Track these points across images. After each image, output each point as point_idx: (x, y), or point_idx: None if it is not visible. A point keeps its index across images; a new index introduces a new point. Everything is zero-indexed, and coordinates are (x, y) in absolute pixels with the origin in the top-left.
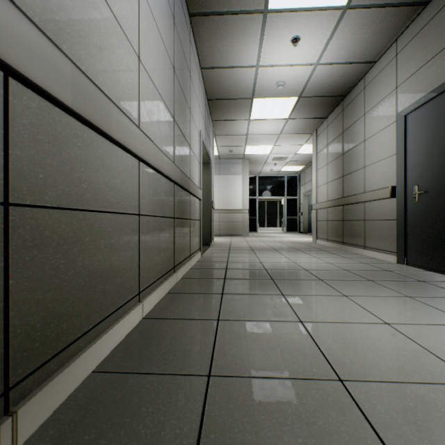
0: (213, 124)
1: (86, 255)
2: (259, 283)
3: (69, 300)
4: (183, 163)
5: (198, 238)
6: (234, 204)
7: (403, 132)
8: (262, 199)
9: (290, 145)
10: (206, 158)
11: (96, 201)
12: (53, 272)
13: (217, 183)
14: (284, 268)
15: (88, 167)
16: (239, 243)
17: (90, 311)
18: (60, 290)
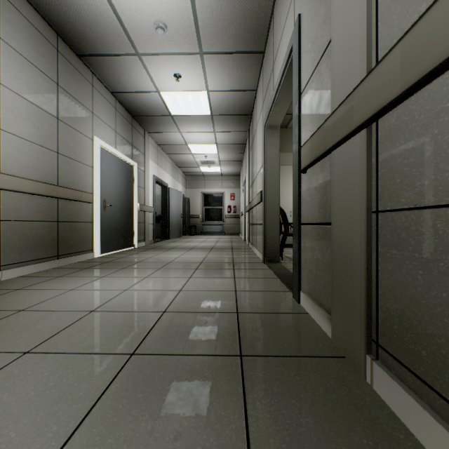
0: None
1: None
2: None
3: (431, 328)
4: None
5: None
6: None
7: None
8: None
9: None
10: None
11: None
12: (410, 279)
13: None
14: None
15: None
16: None
17: None
18: (417, 304)
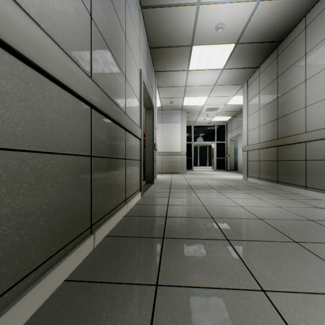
0: (156, 76)
1: None
2: (212, 250)
3: None
4: (113, 89)
5: (138, 178)
6: (174, 147)
7: None
8: (195, 145)
9: (222, 97)
10: (149, 103)
11: None
12: None
13: (160, 130)
14: (233, 216)
15: None
16: (179, 181)
17: None
18: None
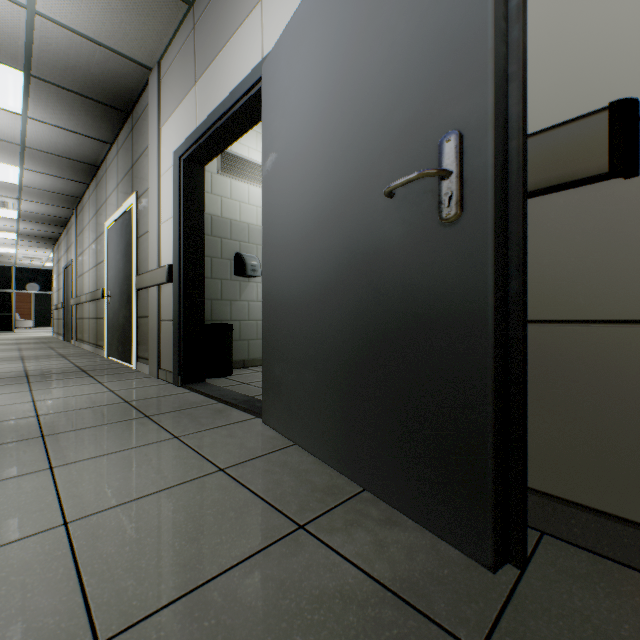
0: None
1: None
2: None
3: None
4: None
5: None
6: None
7: (64, 278)
8: None
9: (38, 252)
10: None
11: None
12: None
13: None
14: None
15: None
16: None
17: None
18: None
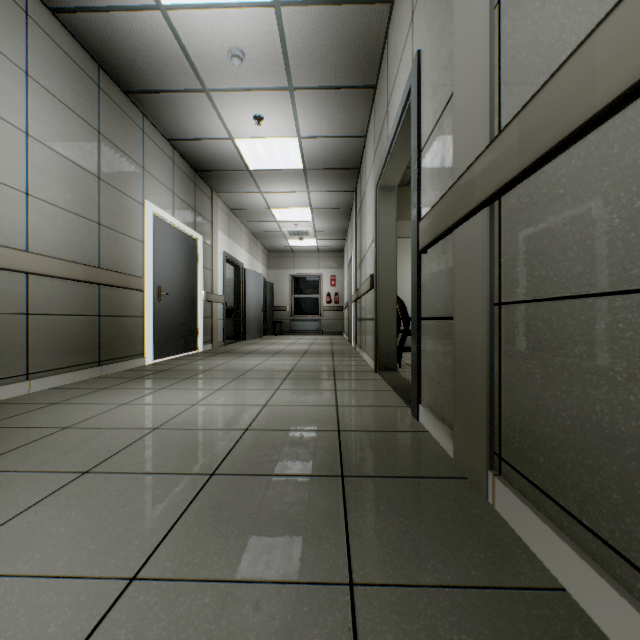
0: None
1: (575, 378)
2: None
3: (547, 431)
4: None
5: None
6: None
7: None
8: None
9: None
10: None
11: (601, 274)
12: (529, 379)
13: None
14: None
15: (579, 215)
16: None
17: (584, 489)
18: (535, 406)
